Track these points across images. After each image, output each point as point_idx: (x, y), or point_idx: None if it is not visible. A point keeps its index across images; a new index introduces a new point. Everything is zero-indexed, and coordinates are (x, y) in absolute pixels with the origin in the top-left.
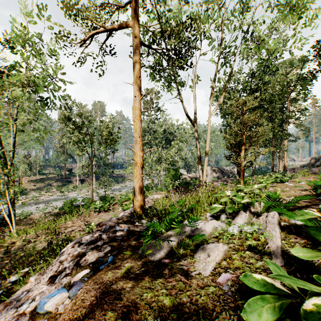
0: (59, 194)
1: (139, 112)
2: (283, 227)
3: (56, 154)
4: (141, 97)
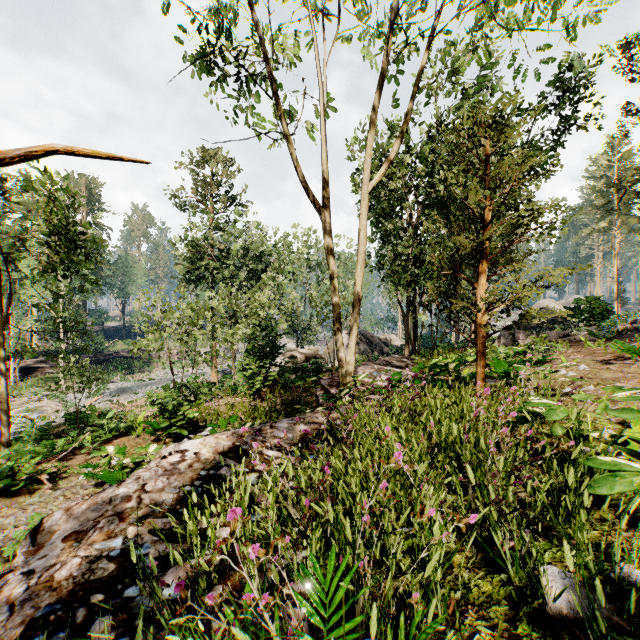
0: None
1: None
2: None
3: None
4: None
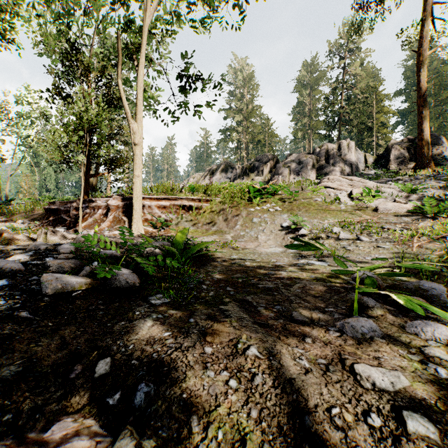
0: None
1: None
2: None
3: None
4: None
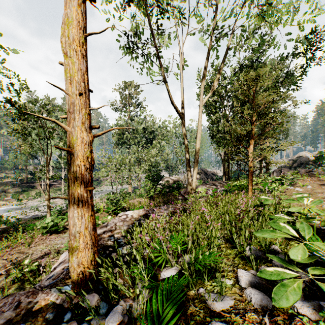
0: (16, 202)
1: (80, 35)
2: None
3: (14, 154)
4: None
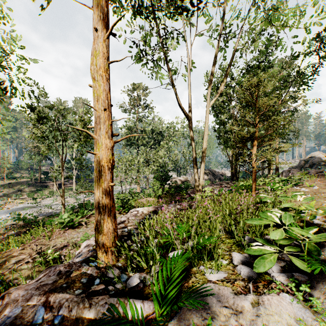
0: (31, 201)
1: (105, 62)
2: None
3: (29, 155)
4: (107, 33)
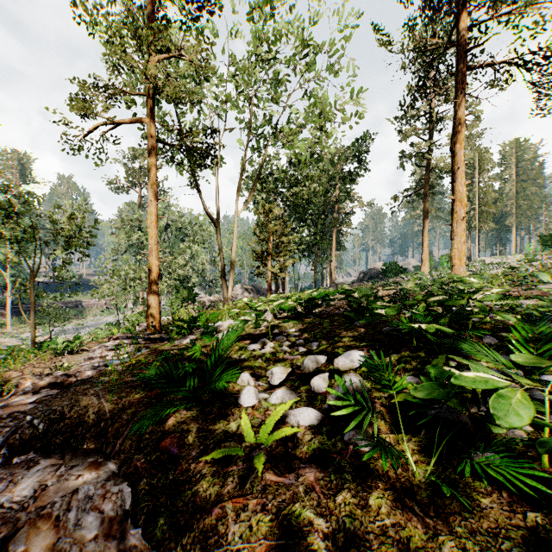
0: None
1: (156, 218)
2: (278, 318)
3: None
4: (158, 202)
